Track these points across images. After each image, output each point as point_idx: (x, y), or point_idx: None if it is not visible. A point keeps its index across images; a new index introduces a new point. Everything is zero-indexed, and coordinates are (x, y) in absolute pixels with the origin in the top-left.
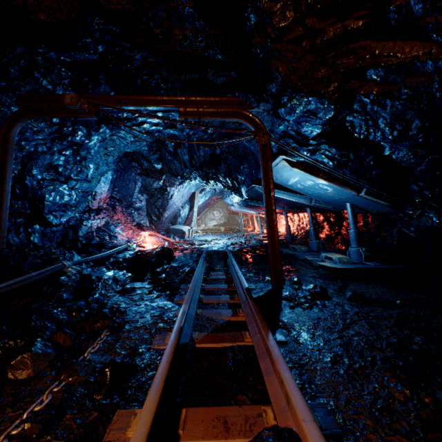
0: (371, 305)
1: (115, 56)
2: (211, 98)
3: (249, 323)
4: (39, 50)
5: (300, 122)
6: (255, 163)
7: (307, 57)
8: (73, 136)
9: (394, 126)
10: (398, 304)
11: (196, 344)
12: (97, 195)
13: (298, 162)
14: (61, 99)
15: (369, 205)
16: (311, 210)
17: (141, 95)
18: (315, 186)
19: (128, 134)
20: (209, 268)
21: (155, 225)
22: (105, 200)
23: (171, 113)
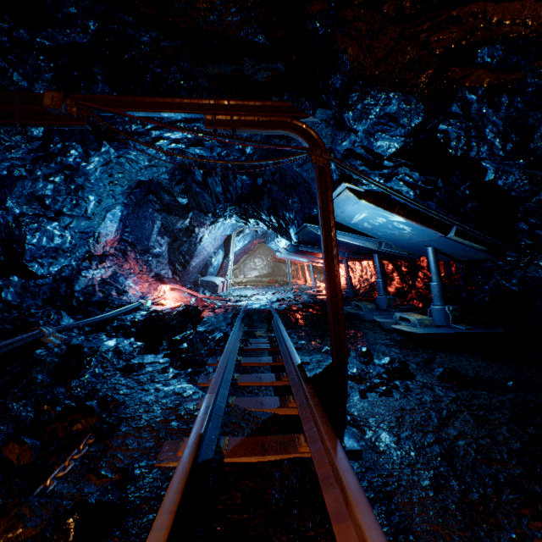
0: (471, 387)
1: (114, 39)
2: (250, 102)
3: (305, 421)
4: (1, 24)
5: (373, 133)
6: (309, 195)
7: (389, 31)
8: (64, 156)
9: (509, 135)
10: (511, 387)
11: (225, 458)
12: (102, 237)
13: (366, 192)
14: (39, 99)
15: (459, 250)
16: (379, 257)
17: (152, 96)
18: (388, 224)
19: (141, 155)
20: (248, 333)
21: (180, 276)
22: (112, 244)
23: (196, 124)
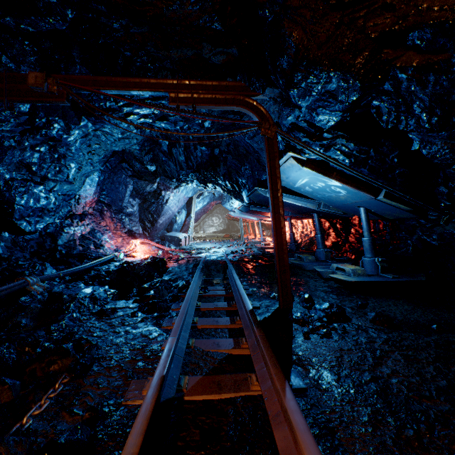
0: (400, 329)
1: (89, 26)
2: (208, 82)
3: (256, 361)
4: None
5: (315, 108)
6: (258, 163)
7: (331, 17)
8: (48, 129)
9: (434, 110)
10: (435, 330)
11: (185, 396)
12: (82, 199)
13: (308, 160)
14: (25, 79)
15: (387, 210)
16: (318, 216)
17: (123, 77)
18: (327, 188)
19: (115, 129)
20: (206, 281)
21: (149, 232)
22: (91, 204)
23: (161, 101)
